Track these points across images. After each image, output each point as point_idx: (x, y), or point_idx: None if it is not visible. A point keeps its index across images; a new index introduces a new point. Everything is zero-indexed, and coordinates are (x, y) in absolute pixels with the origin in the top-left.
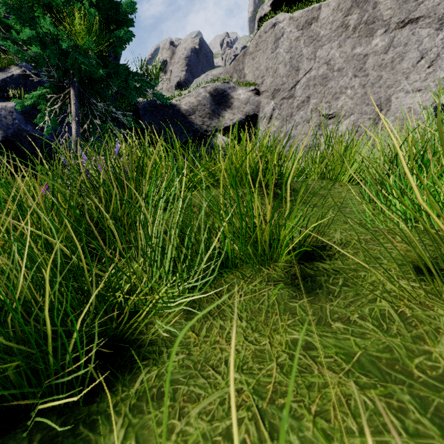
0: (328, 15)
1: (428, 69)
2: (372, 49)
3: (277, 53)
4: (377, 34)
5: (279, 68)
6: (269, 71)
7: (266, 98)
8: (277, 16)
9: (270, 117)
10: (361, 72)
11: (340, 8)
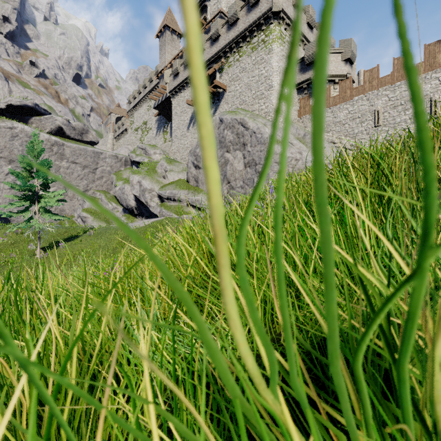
0: (44, 140)
1: (81, 180)
2: (63, 165)
3: (13, 142)
4: (65, 161)
5: (14, 150)
6: (7, 149)
7: (4, 161)
8: (13, 123)
9: (8, 173)
10: (58, 172)
11: (50, 141)
